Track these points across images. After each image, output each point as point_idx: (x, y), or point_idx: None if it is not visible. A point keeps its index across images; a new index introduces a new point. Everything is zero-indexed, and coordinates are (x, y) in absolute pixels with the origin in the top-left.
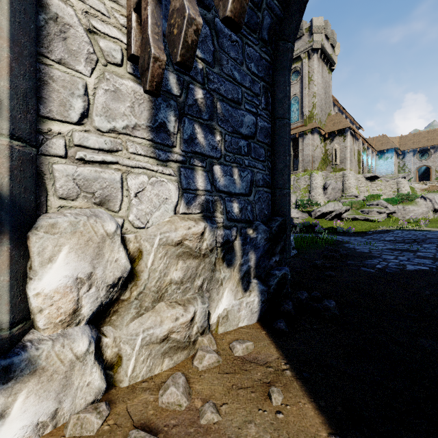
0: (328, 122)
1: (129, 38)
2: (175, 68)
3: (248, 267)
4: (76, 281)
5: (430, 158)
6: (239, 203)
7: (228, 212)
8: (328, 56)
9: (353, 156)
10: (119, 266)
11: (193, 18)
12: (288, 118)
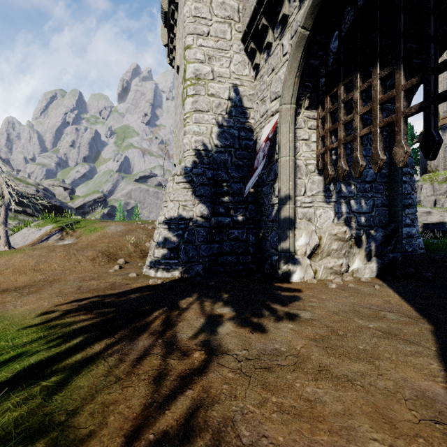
0: None
1: (318, 163)
2: (333, 163)
3: (370, 250)
4: (305, 243)
5: None
6: (365, 217)
7: (358, 222)
8: None
9: None
10: (316, 241)
11: (346, 169)
12: None
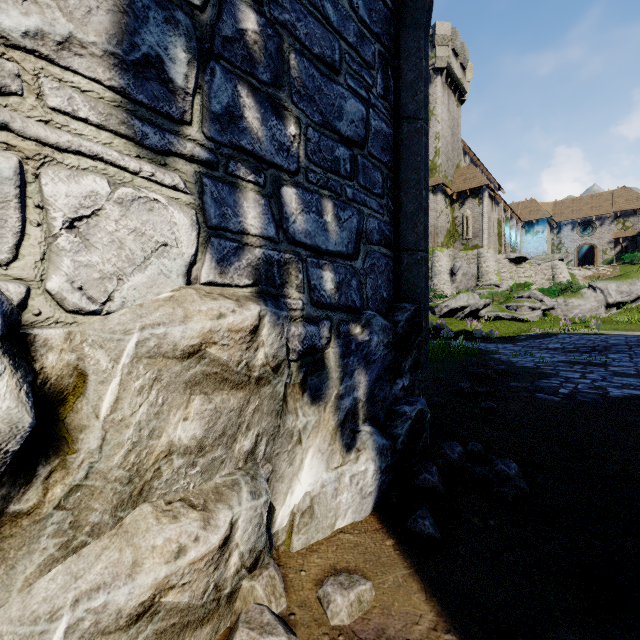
0: (457, 178)
1: None
2: None
3: (353, 402)
4: None
5: (594, 233)
6: (336, 272)
7: (314, 288)
8: (456, 81)
9: (492, 227)
10: None
11: None
12: (424, 118)
